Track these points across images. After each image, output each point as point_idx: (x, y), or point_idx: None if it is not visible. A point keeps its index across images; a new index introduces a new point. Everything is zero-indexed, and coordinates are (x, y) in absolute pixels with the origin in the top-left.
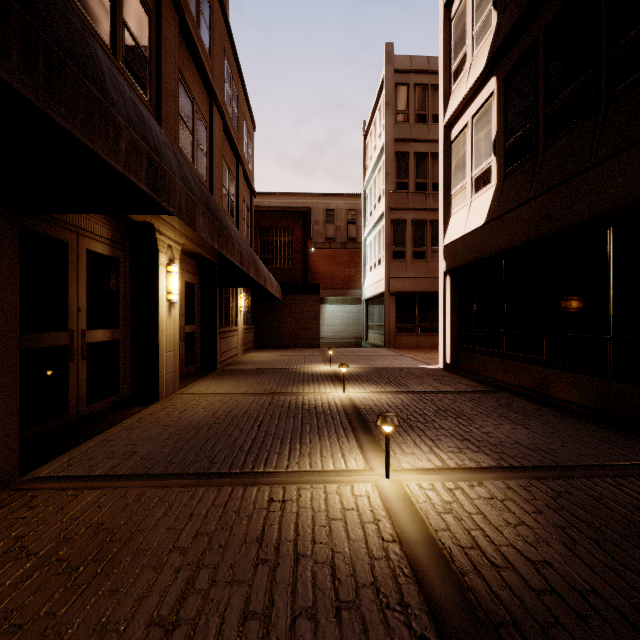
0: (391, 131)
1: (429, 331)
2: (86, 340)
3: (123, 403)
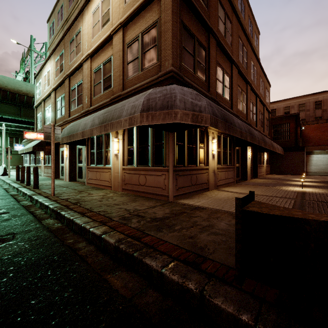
0: None
1: None
2: (236, 166)
3: (239, 180)
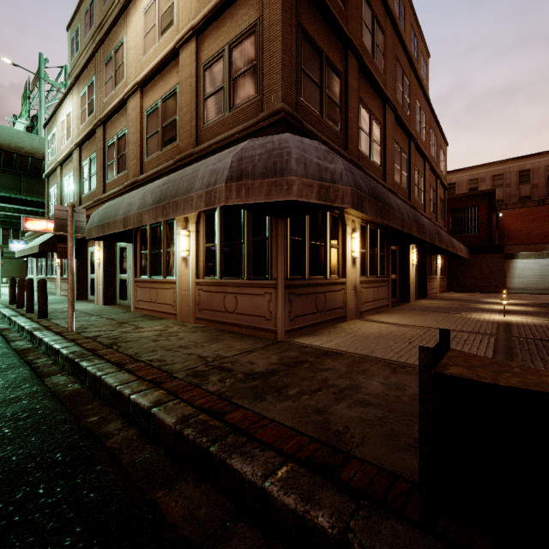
0: None
1: None
2: (391, 278)
3: (397, 302)
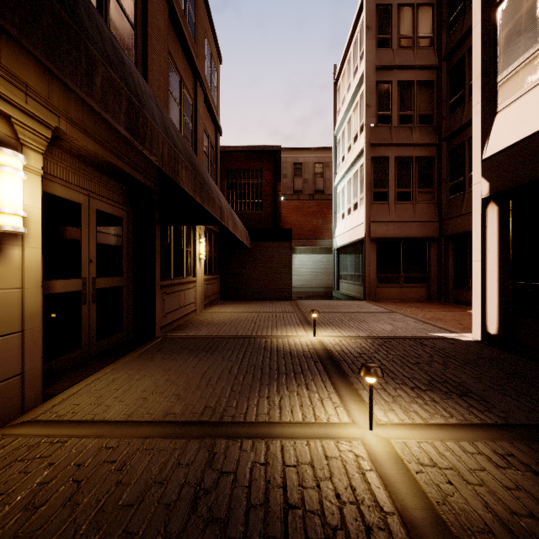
0: (372, 57)
1: (415, 282)
2: None
3: None
